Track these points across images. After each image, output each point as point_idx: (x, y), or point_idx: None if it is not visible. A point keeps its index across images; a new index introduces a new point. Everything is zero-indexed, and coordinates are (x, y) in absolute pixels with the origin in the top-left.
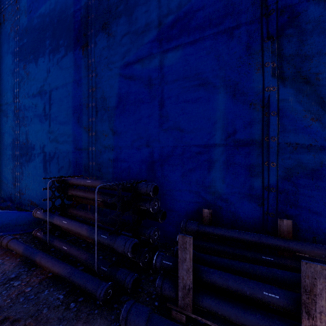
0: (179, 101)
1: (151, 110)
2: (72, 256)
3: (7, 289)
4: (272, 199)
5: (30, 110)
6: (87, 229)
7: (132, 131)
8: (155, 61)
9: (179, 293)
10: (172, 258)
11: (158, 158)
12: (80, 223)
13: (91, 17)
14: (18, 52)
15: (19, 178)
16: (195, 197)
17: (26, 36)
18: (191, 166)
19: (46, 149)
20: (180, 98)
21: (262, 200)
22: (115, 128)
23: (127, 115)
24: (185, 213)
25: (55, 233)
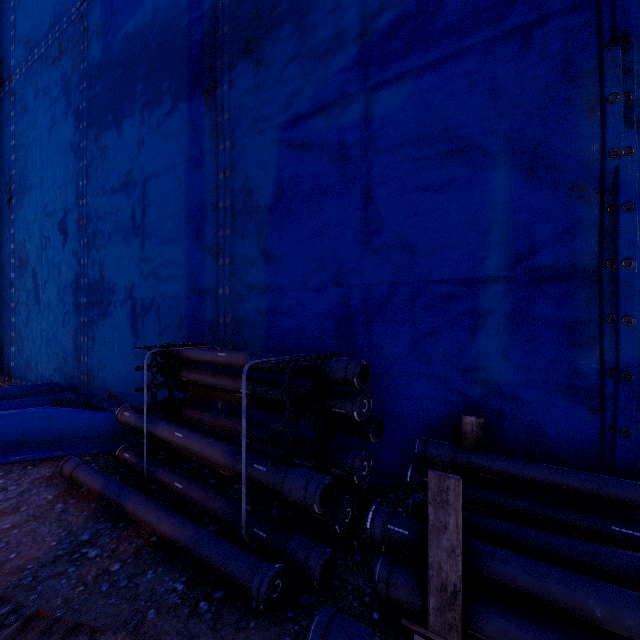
0: (406, 189)
1: (344, 210)
2: (194, 504)
3: (76, 564)
4: (624, 397)
5: (107, 220)
6: (225, 452)
7: (305, 253)
8: (354, 110)
9: (431, 600)
10: (407, 520)
11: (360, 309)
12: (210, 439)
13: (223, 31)
14: (85, 110)
15: (87, 347)
16: (441, 390)
17: (100, 79)
18: (433, 325)
19: (137, 292)
20: (408, 182)
21: (600, 399)
22: (270, 249)
23: (294, 222)
24: (418, 423)
25: (157, 455)
